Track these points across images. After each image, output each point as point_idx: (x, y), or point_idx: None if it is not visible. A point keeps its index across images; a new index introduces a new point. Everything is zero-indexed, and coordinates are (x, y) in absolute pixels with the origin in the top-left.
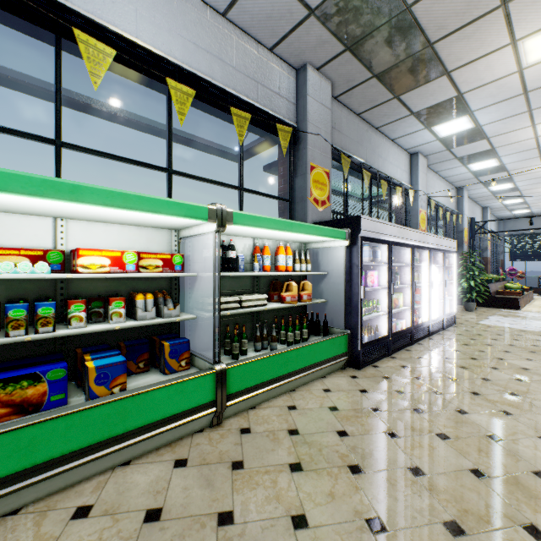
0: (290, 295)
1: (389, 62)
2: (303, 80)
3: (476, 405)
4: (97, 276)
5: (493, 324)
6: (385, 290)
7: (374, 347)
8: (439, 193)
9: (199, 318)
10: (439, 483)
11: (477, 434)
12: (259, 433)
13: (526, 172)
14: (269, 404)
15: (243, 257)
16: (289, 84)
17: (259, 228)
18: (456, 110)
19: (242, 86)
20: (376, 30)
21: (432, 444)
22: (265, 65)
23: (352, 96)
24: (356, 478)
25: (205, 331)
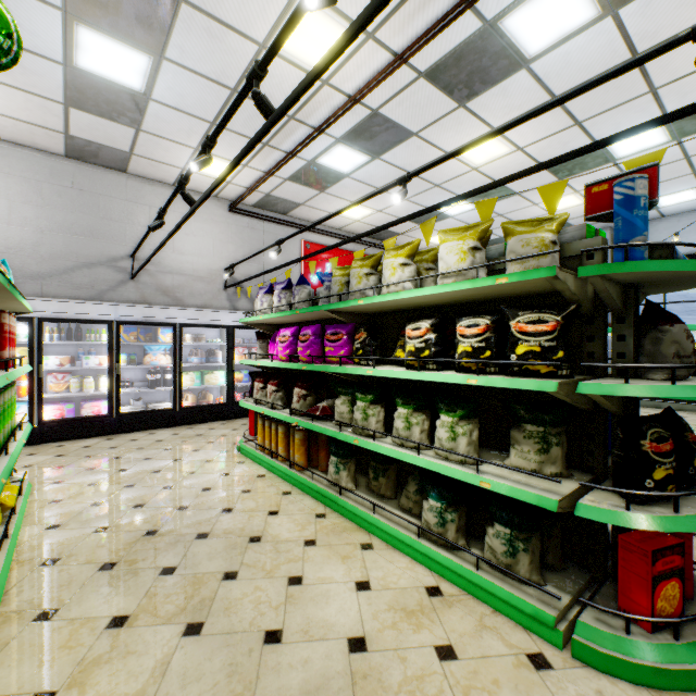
0: None
1: None
2: None
3: None
4: None
5: None
6: None
7: None
8: None
9: None
10: None
11: None
12: None
13: None
14: None
15: None
16: None
17: None
18: None
19: None
20: None
21: None
22: None
23: None
24: None
25: None
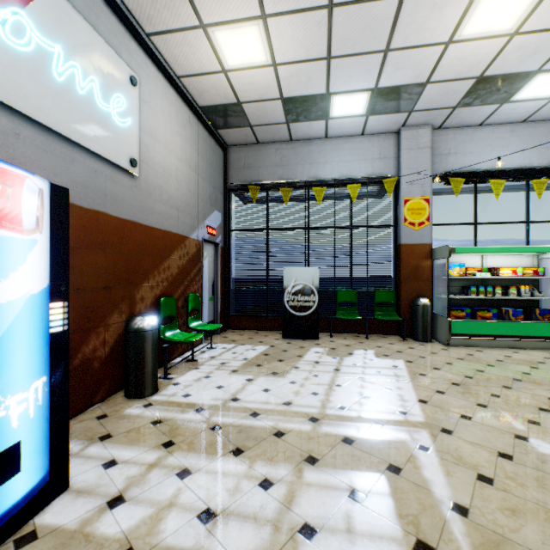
0: None
1: None
2: None
3: None
4: (506, 278)
5: None
6: None
7: None
8: None
9: None
10: None
11: None
12: None
13: None
14: None
15: None
16: None
17: None
18: None
19: None
20: None
21: None
22: None
23: None
24: None
25: None
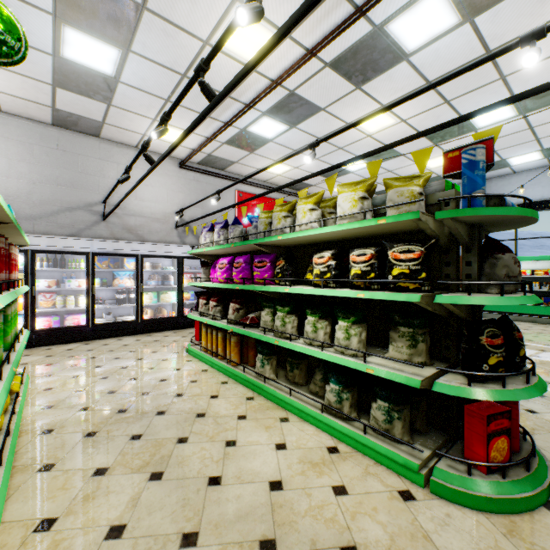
0: None
1: None
2: None
3: None
4: None
5: None
6: None
7: None
8: None
9: None
10: None
11: None
12: None
13: None
14: None
15: None
16: None
17: None
18: None
19: None
20: None
21: None
22: None
23: None
24: None
25: None
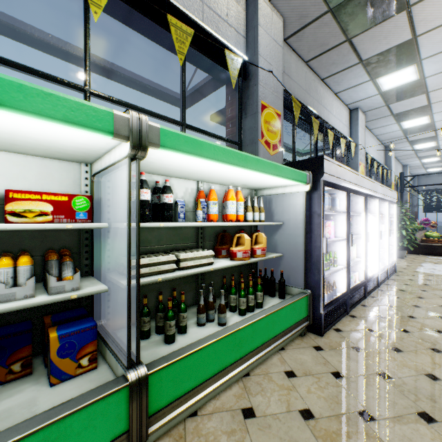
0: (241, 250)
1: None
2: (254, 9)
3: None
4: None
5: (431, 272)
6: (342, 241)
7: (334, 307)
8: (372, 149)
9: None
10: None
11: None
12: None
13: None
14: (216, 405)
15: (184, 203)
16: (238, 13)
17: (202, 158)
18: (405, 57)
19: (183, 2)
20: None
21: None
22: None
23: (303, 38)
24: None
25: (133, 299)
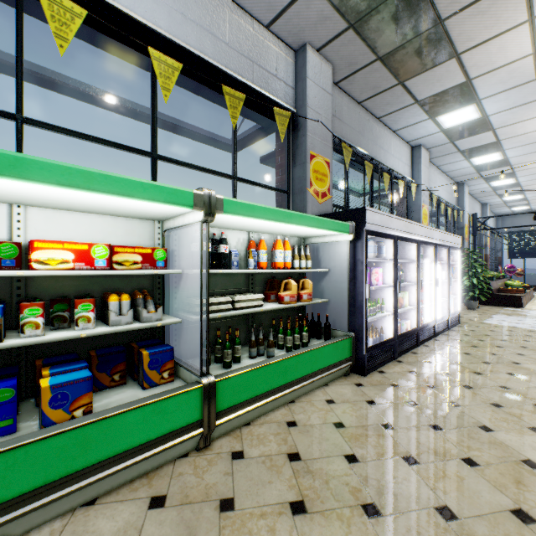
0: (288, 294)
1: (395, 42)
2: (303, 62)
3: (500, 420)
4: (57, 274)
5: (498, 323)
6: (390, 288)
7: (380, 351)
8: (440, 188)
9: (187, 320)
10: (477, 532)
11: (509, 460)
12: (254, 458)
13: (529, 167)
14: (265, 419)
15: (237, 252)
16: (287, 65)
17: (254, 218)
18: (463, 98)
19: (235, 65)
20: (383, 4)
21: (459, 473)
22: (260, 43)
23: (354, 82)
24: (373, 523)
25: (194, 336)
